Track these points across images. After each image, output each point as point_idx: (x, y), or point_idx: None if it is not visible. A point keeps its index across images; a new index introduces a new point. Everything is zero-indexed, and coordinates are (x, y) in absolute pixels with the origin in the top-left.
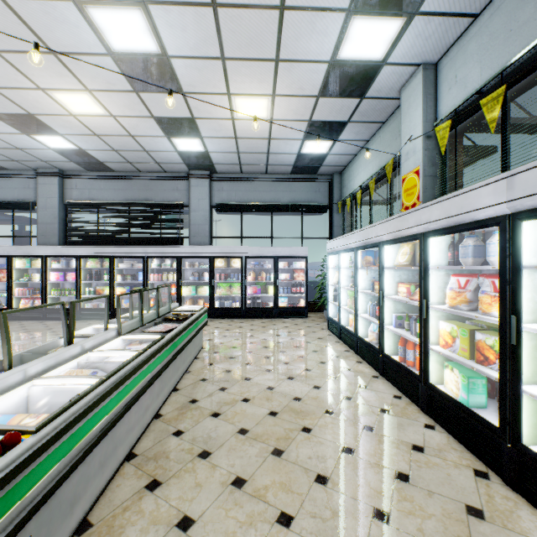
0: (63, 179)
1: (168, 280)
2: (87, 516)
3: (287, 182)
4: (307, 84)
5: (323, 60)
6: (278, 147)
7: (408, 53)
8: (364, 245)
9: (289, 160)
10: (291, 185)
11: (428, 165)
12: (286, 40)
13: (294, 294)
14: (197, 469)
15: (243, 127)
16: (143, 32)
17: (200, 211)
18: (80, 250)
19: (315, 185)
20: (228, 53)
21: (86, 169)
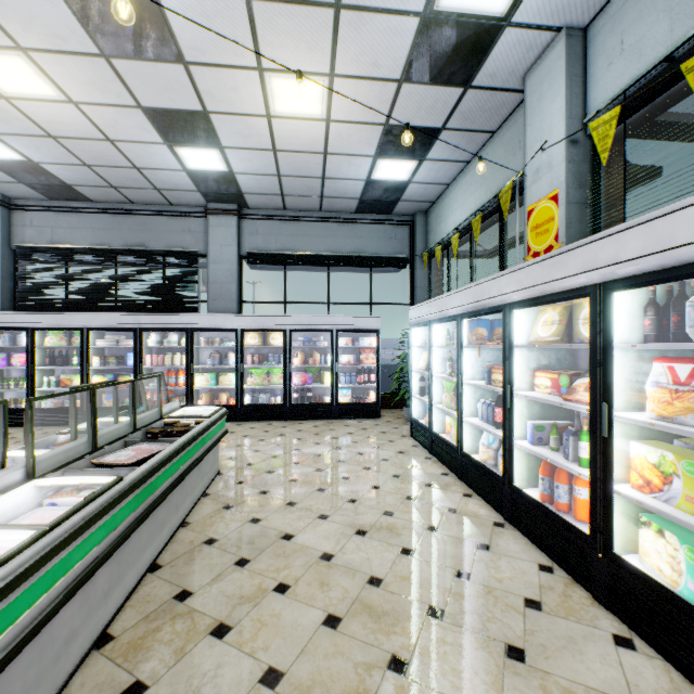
0: (10, 212)
1: (173, 365)
2: None
3: (350, 224)
4: (385, 56)
5: (412, 11)
6: (339, 168)
7: (546, 4)
8: (475, 310)
9: (354, 191)
10: (356, 228)
11: (573, 186)
12: None
13: (360, 385)
14: None
15: (285, 131)
16: None
17: (223, 263)
18: (32, 319)
19: (389, 228)
20: None
21: (47, 197)
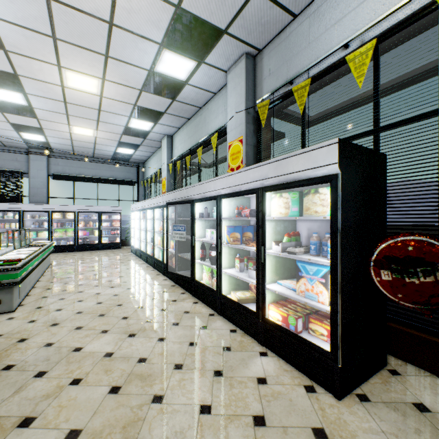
0: None
1: (10, 228)
2: (28, 294)
3: (109, 164)
4: (115, 130)
5: (122, 125)
6: (101, 147)
7: (159, 131)
8: (142, 209)
9: (109, 154)
10: (112, 166)
11: (169, 177)
12: (102, 117)
13: (112, 235)
14: (65, 285)
15: (77, 136)
16: (20, 98)
17: (39, 178)
18: None
19: (128, 168)
20: (71, 114)
21: None
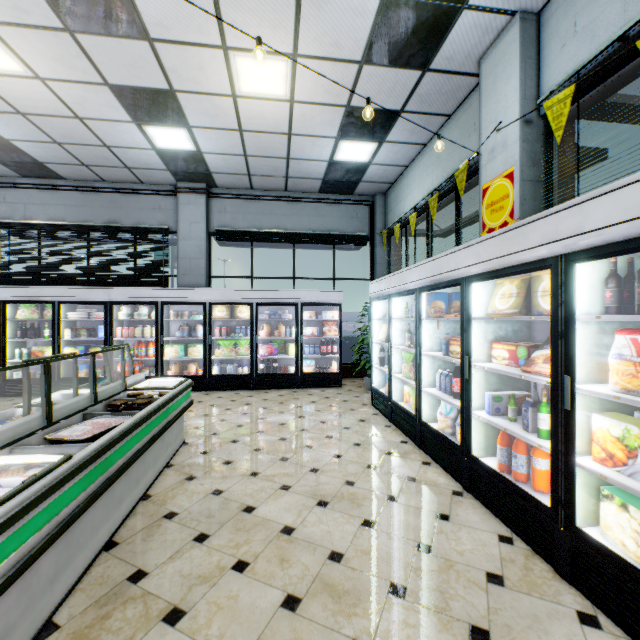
0: None
1: (144, 337)
2: None
3: (314, 203)
4: (346, 37)
5: None
6: (303, 149)
7: None
8: (433, 284)
9: (318, 171)
10: (320, 207)
11: (527, 164)
12: None
13: (323, 355)
14: None
15: (251, 111)
16: None
17: (192, 240)
18: (4, 292)
19: (351, 208)
20: None
21: (20, 174)
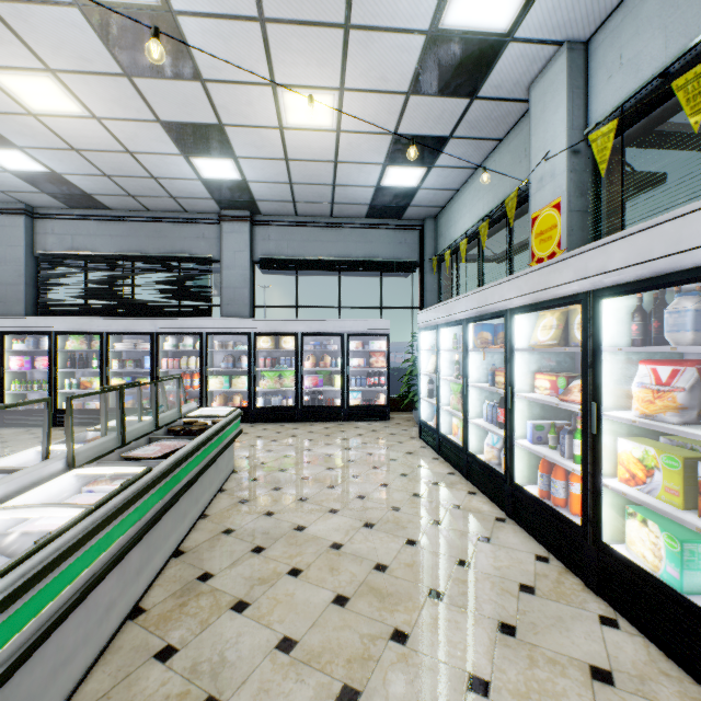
0: (33, 220)
1: (189, 368)
2: None
3: (361, 229)
4: (392, 71)
5: (418, 29)
6: (349, 175)
7: (547, 21)
8: (479, 315)
9: (364, 197)
10: (366, 233)
11: (575, 195)
12: None
13: (370, 387)
14: None
15: (297, 141)
16: None
17: (236, 269)
18: (55, 323)
19: (399, 233)
20: (270, 9)
21: (68, 206)
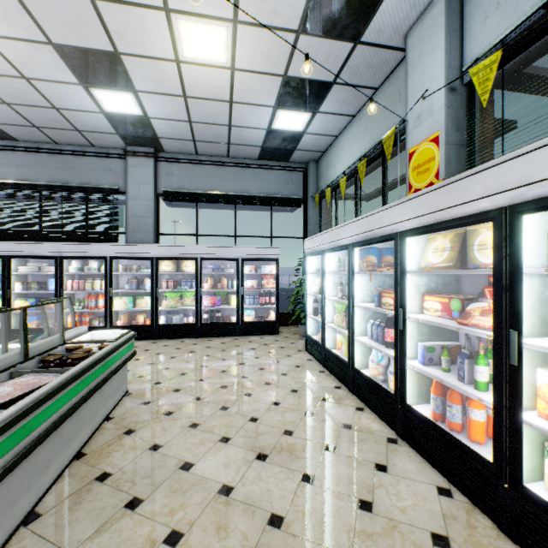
0: None
1: (94, 289)
2: None
3: (254, 169)
4: (284, 4)
5: None
6: (243, 117)
7: None
8: (366, 239)
9: (257, 139)
10: (259, 172)
11: (452, 129)
12: None
13: (262, 306)
14: None
15: (194, 77)
16: None
17: (141, 200)
18: None
19: (287, 174)
20: None
21: None
